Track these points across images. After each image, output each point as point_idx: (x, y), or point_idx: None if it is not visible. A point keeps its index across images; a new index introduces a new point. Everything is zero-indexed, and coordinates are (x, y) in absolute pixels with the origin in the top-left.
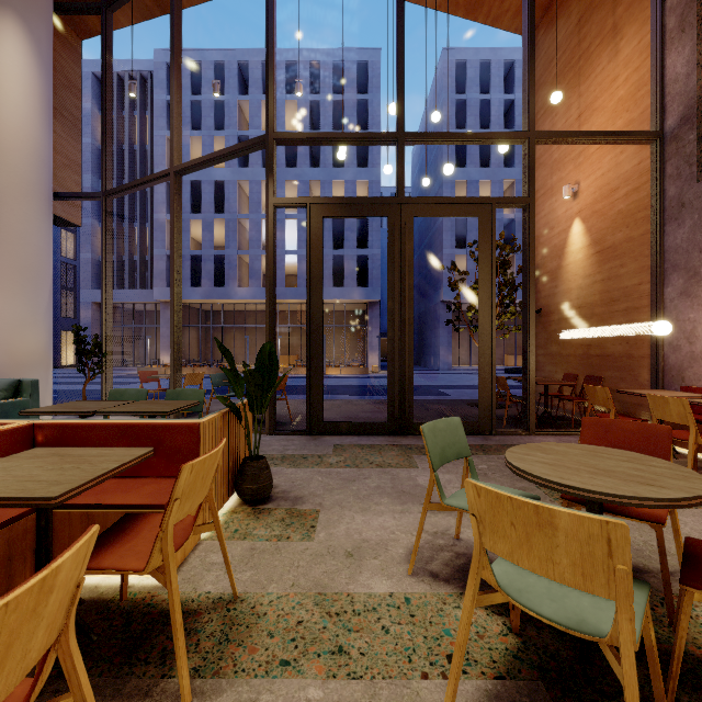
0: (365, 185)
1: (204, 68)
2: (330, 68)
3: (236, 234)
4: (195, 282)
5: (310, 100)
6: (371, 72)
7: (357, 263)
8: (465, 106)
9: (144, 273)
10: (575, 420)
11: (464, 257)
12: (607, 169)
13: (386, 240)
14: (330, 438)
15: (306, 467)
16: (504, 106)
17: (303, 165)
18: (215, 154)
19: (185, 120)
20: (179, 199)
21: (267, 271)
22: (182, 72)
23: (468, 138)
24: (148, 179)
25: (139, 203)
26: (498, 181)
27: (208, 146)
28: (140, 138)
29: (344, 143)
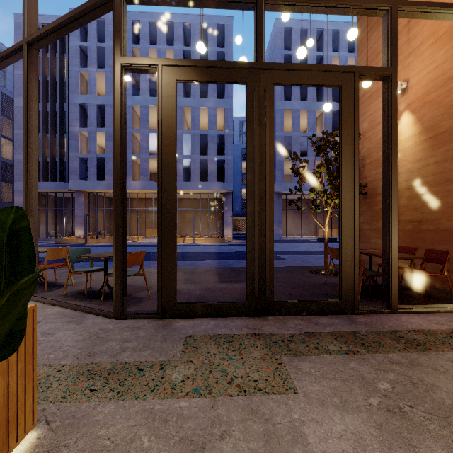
0: (222, 111)
1: (107, 24)
2: (198, 28)
3: (130, 143)
4: (102, 177)
5: (184, 50)
6: (226, 33)
7: (216, 166)
8: (290, 59)
9: (63, 170)
10: (415, 290)
11: (290, 162)
12: (442, 61)
13: (236, 152)
14: (183, 323)
15: (134, 400)
16: (316, 61)
17: (178, 95)
18: (63, 17)
19: (93, 60)
20: (33, 72)
21: (113, 138)
22: (91, 26)
23: (330, 3)
24: (4, 53)
25: (59, 119)
26: (313, 111)
27: (110, 79)
28: (60, 73)
29: (200, 3)
